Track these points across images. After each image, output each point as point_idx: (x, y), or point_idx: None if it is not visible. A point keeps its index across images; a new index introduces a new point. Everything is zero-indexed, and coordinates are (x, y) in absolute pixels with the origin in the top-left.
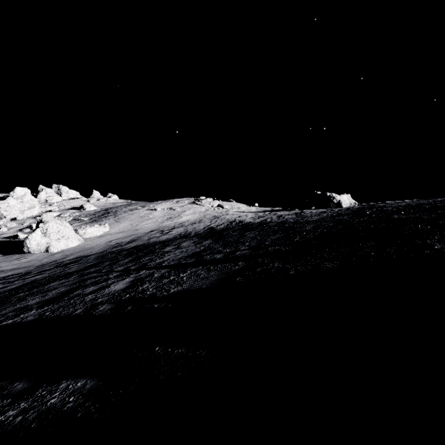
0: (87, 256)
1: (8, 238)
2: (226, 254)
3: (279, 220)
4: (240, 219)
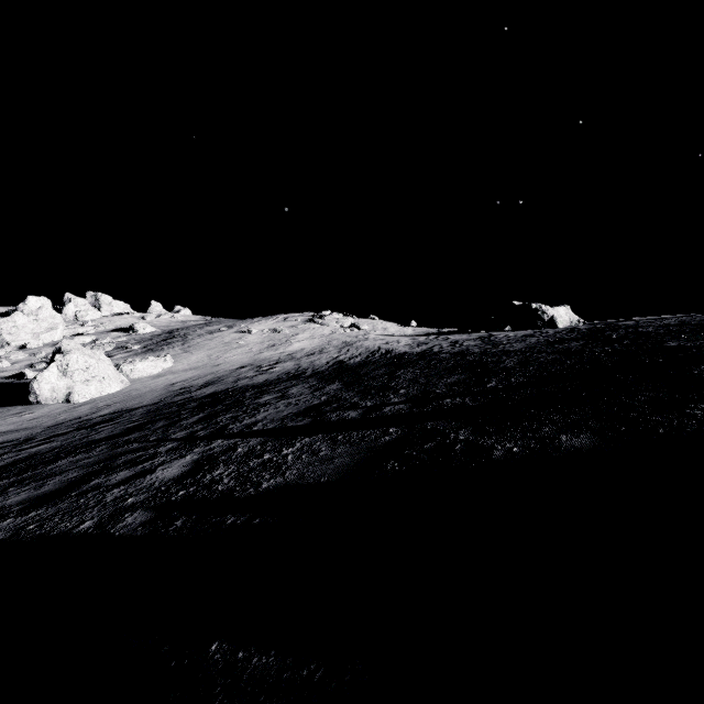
0: (131, 409)
1: (10, 378)
2: (365, 411)
3: (455, 350)
4: (389, 347)
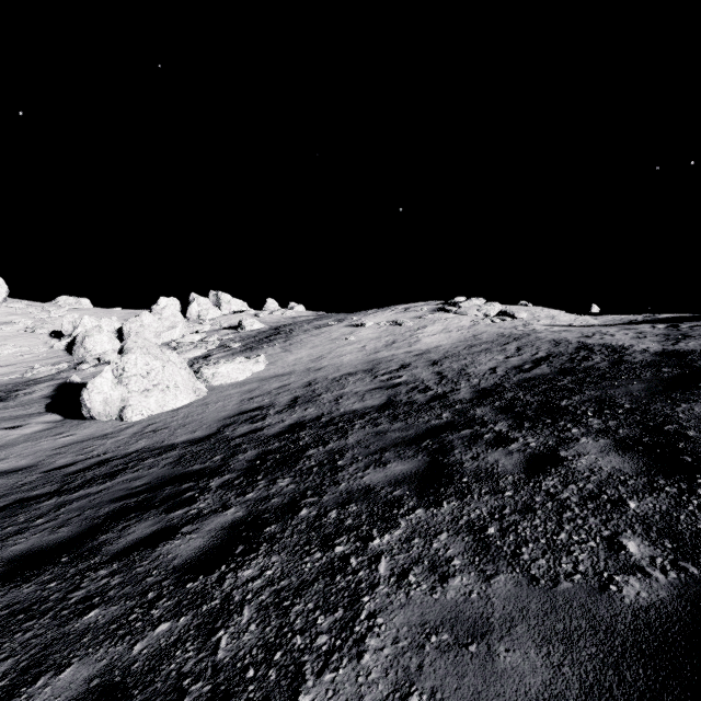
0: (168, 447)
1: None
2: None
3: None
4: (606, 342)
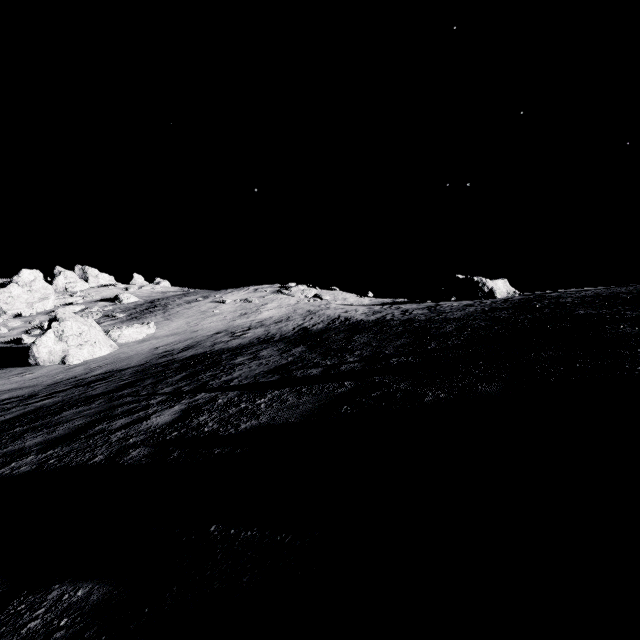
0: (121, 370)
1: (9, 343)
2: (326, 369)
3: (405, 317)
4: (347, 315)
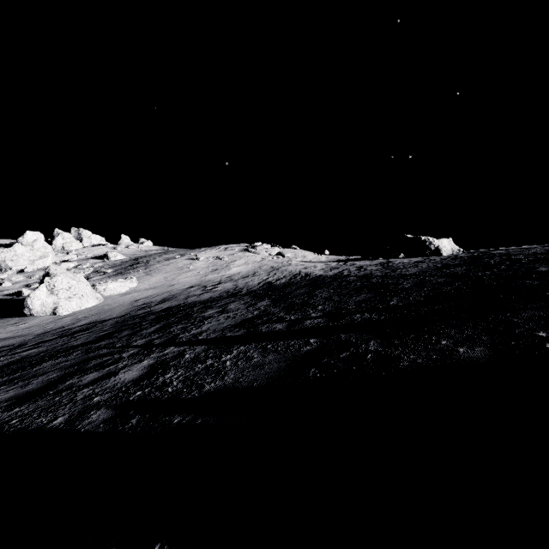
0: (103, 321)
1: (11, 295)
2: (290, 324)
3: (361, 273)
4: (307, 271)
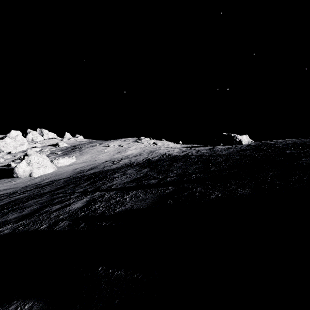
0: (58, 180)
1: (4, 166)
2: (159, 180)
3: (198, 154)
4: (169, 153)
